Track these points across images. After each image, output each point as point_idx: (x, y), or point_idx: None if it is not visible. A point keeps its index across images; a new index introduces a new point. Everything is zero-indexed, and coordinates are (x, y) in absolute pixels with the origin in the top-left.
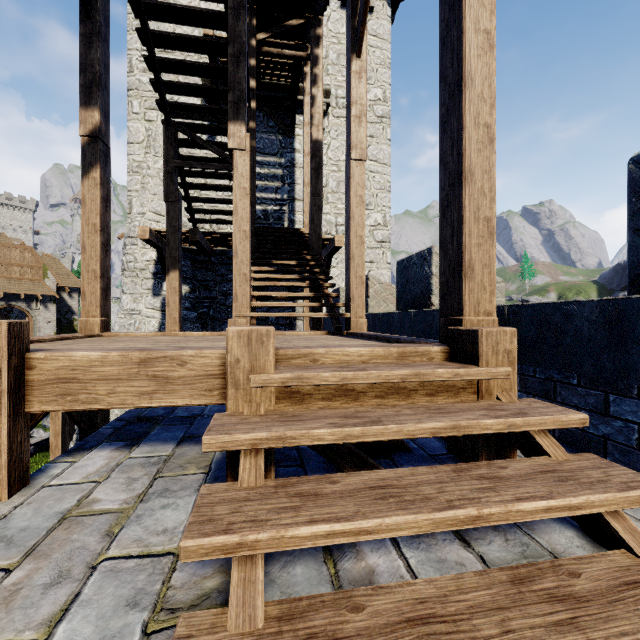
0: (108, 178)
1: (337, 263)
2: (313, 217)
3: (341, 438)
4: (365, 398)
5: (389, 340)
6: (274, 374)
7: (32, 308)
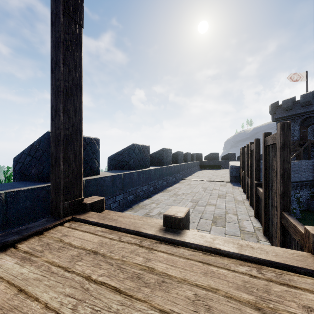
0: None
1: None
2: None
3: None
4: None
5: None
6: None
7: None
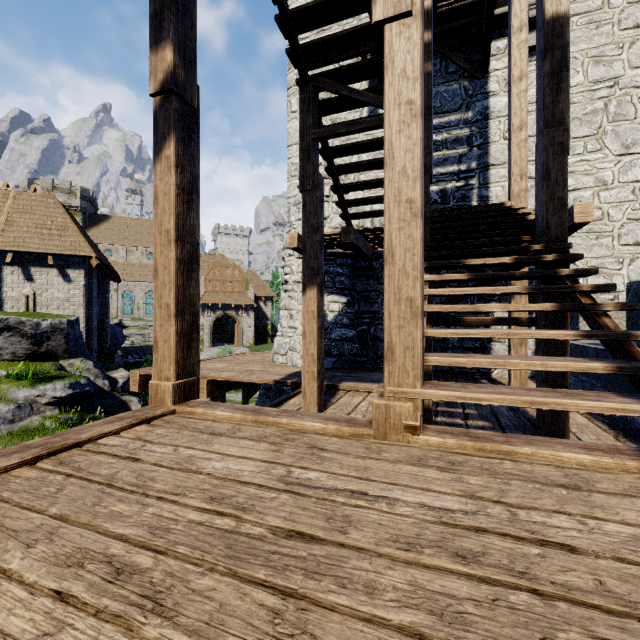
0: (194, 157)
1: None
2: (547, 168)
3: None
4: None
5: None
6: None
7: (239, 315)
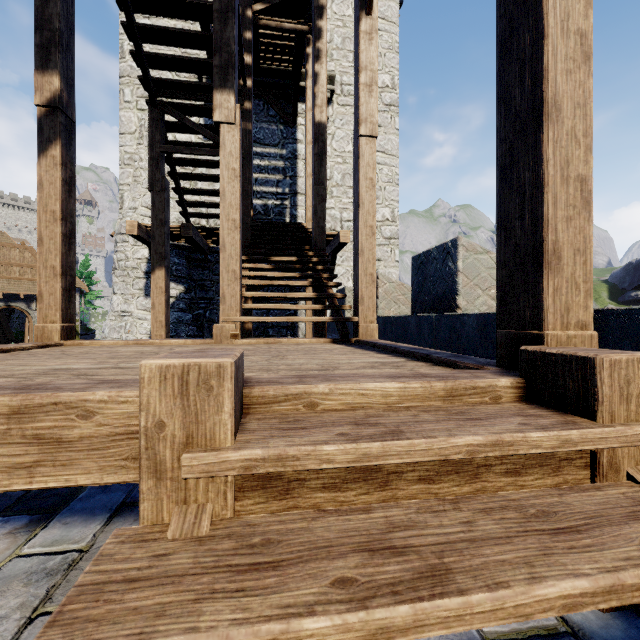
0: (73, 158)
1: (342, 261)
2: (316, 208)
3: (365, 637)
4: (400, 483)
5: (413, 355)
6: (230, 451)
7: (32, 309)
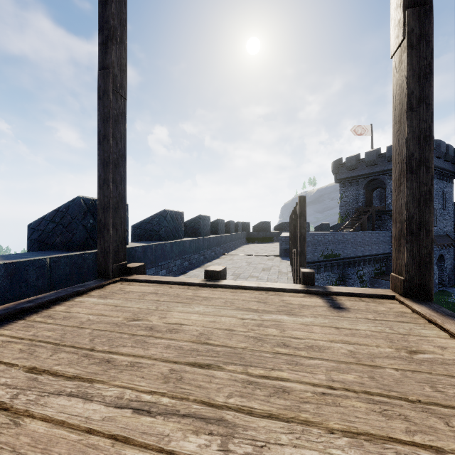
0: None
1: None
2: None
3: None
4: None
5: (61, 299)
6: None
7: None
